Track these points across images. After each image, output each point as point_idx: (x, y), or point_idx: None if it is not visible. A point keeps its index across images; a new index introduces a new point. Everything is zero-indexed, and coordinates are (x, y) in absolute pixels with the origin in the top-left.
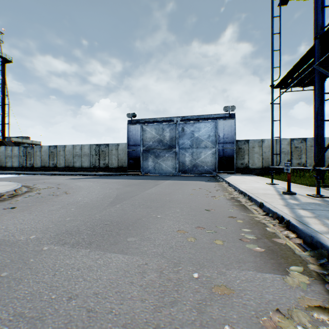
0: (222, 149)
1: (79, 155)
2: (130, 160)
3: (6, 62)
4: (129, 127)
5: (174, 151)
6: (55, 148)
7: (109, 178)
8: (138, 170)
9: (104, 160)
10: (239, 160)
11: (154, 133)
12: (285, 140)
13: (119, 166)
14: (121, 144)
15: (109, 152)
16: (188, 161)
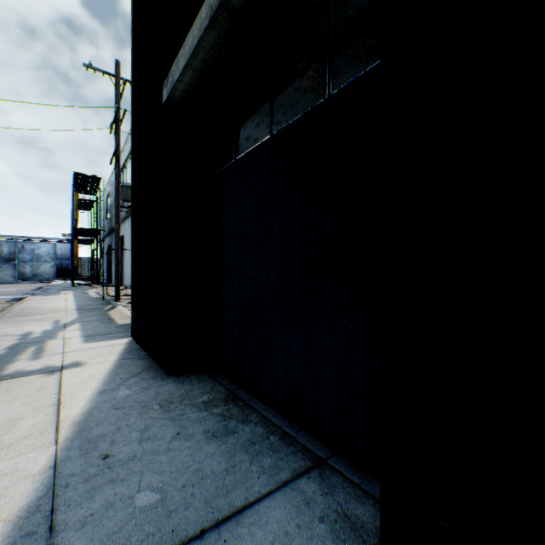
0: (61, 263)
1: None
2: None
3: None
4: None
5: (15, 264)
6: None
7: None
8: None
9: None
10: None
11: None
12: None
13: None
14: None
15: None
16: (30, 271)
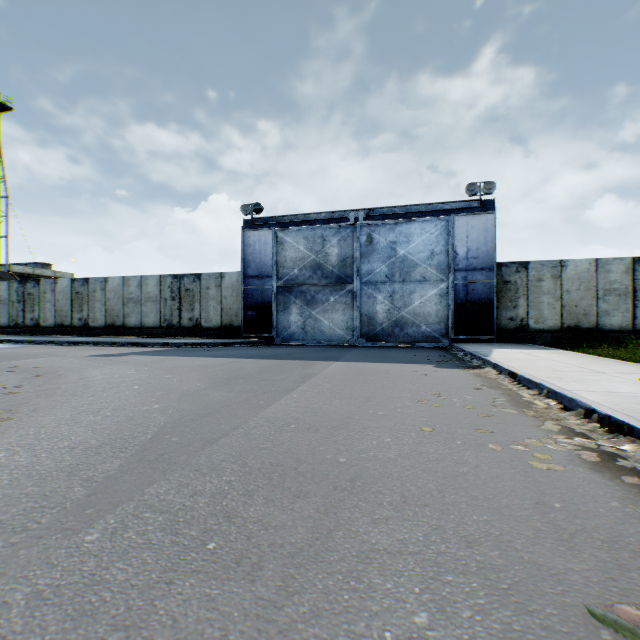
0: (464, 285)
1: (136, 300)
2: (248, 310)
3: (2, 110)
4: (247, 235)
5: (349, 291)
6: (85, 284)
7: (194, 353)
8: (267, 333)
9: (190, 310)
10: (504, 309)
11: (304, 249)
12: (619, 261)
13: (223, 325)
14: (229, 274)
15: (201, 292)
16: (383, 312)
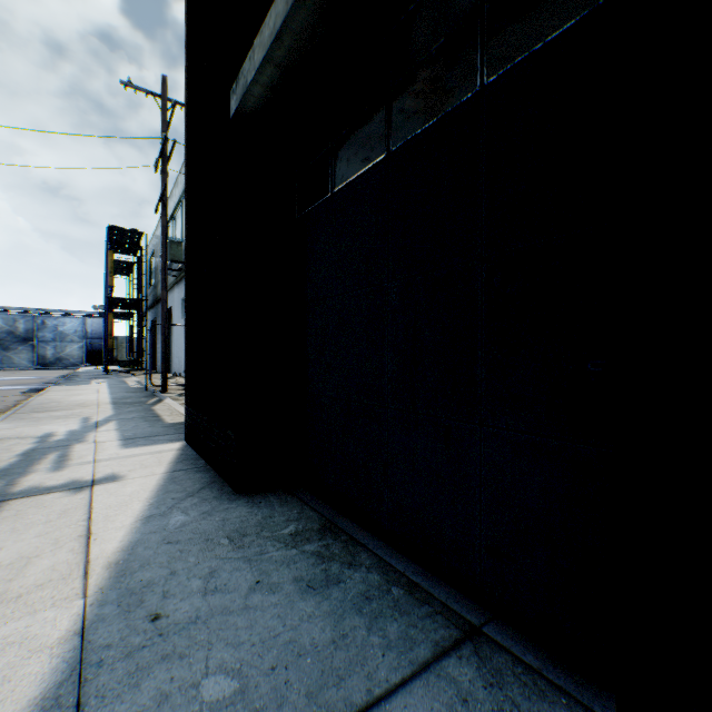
0: (92, 344)
1: None
2: None
3: None
4: None
5: (33, 344)
6: None
7: None
8: None
9: None
10: None
11: (4, 324)
12: None
13: None
14: None
15: None
16: (52, 354)
